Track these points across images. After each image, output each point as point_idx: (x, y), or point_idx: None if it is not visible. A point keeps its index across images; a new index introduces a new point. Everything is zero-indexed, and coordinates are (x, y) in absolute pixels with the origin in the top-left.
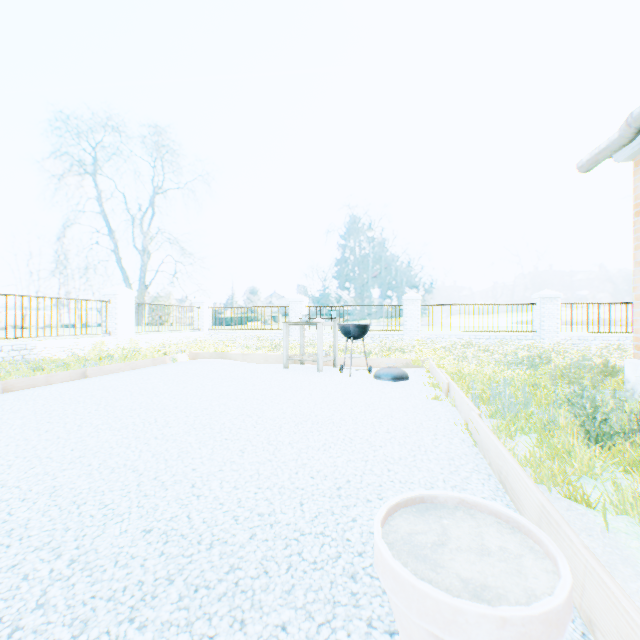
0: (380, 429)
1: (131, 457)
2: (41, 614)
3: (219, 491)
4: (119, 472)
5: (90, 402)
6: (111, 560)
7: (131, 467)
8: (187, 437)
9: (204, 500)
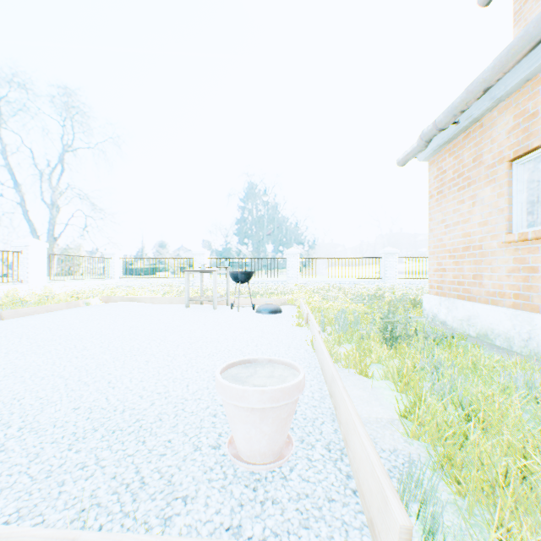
0: (251, 343)
1: (57, 370)
2: (4, 454)
3: (129, 384)
4: (49, 379)
5: (12, 336)
6: (51, 425)
7: (58, 375)
8: (103, 355)
9: (118, 389)
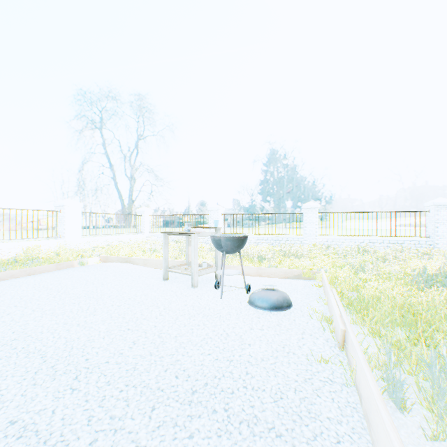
0: None
1: None
2: None
3: None
4: None
5: None
6: None
7: None
8: None
9: None
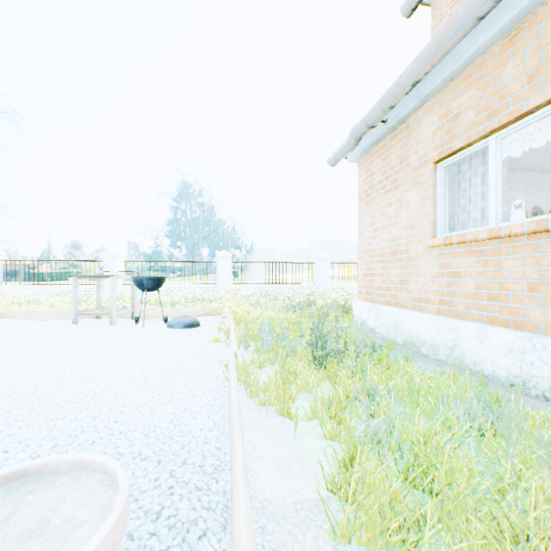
0: (138, 378)
1: None
2: None
3: None
4: None
5: None
6: None
7: None
8: None
9: None
